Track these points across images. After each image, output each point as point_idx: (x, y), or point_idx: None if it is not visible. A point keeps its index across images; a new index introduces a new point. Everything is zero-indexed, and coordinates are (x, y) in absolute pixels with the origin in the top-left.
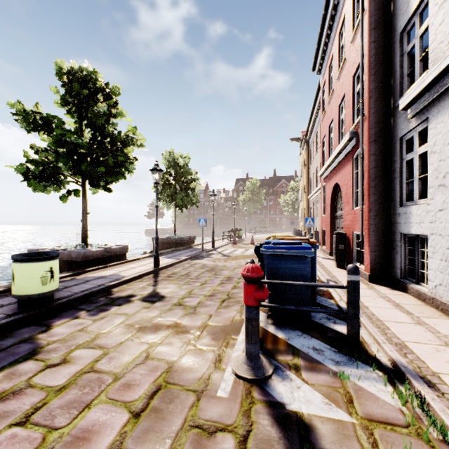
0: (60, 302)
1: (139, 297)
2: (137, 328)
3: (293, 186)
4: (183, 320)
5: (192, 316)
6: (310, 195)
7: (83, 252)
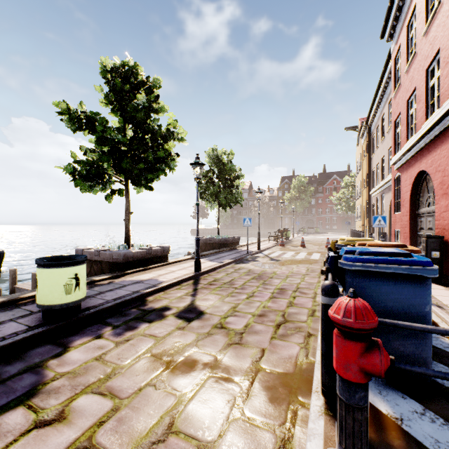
0: (87, 313)
1: (174, 311)
2: (165, 363)
3: (347, 182)
4: (225, 355)
5: (237, 348)
6: (373, 190)
7: (123, 254)
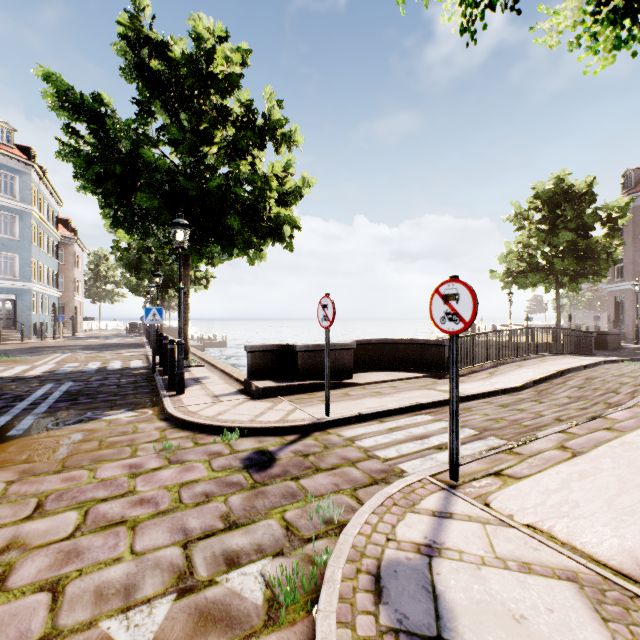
0: None
1: None
2: None
3: None
4: None
5: None
6: None
7: None
